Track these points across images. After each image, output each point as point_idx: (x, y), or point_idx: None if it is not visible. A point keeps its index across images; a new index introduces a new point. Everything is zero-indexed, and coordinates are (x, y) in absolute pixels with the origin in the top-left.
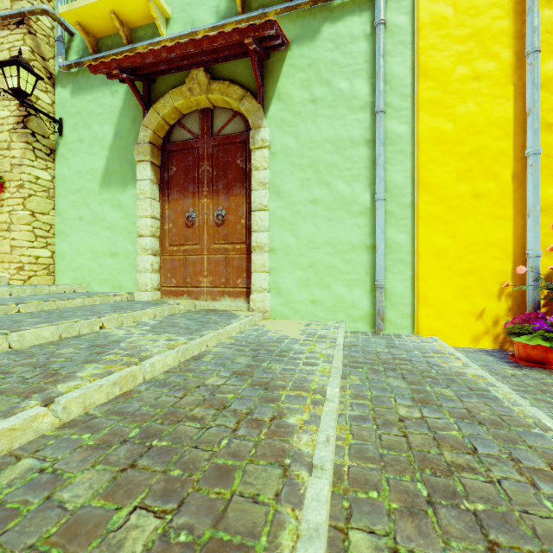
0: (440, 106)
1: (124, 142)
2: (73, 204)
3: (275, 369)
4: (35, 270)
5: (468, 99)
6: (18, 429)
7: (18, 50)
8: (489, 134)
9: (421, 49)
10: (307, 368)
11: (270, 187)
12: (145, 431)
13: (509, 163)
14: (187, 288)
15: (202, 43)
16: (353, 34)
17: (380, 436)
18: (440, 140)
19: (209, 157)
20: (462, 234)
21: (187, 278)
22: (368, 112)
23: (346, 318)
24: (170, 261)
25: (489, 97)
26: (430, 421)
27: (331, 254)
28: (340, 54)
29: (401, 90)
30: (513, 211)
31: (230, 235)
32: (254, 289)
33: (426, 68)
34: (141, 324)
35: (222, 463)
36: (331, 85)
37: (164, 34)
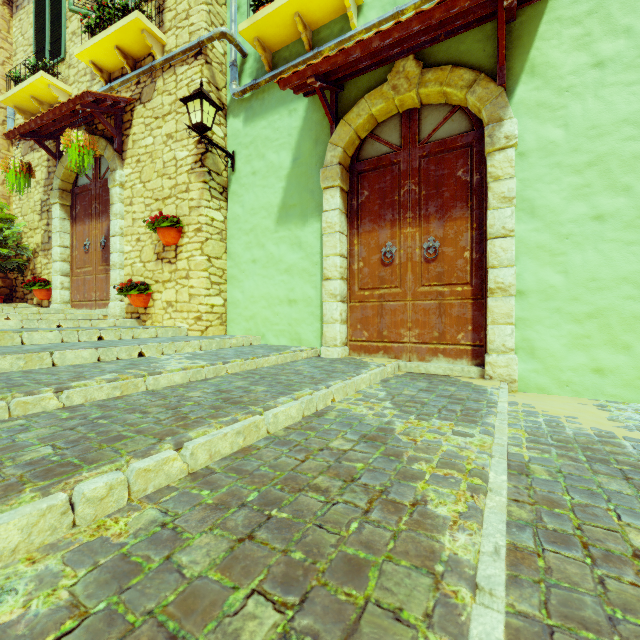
0: None
1: (304, 168)
2: (245, 245)
3: None
4: (211, 319)
5: None
6: None
7: (196, 84)
8: None
9: None
10: None
11: (517, 202)
12: None
13: None
14: (384, 343)
15: (433, 14)
16: None
17: None
18: None
19: (414, 173)
20: None
21: (384, 331)
22: None
23: None
24: (360, 309)
25: None
26: None
27: (633, 297)
28: None
29: None
30: None
31: (446, 274)
32: (492, 348)
33: None
34: (369, 396)
35: None
36: (633, 34)
37: (355, 26)
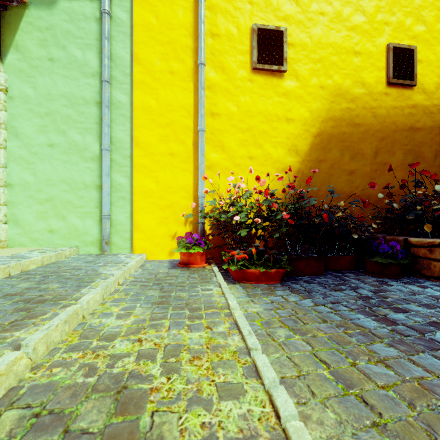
0: (148, 87)
1: None
2: None
3: None
4: None
5: (167, 86)
6: None
7: None
8: (179, 113)
9: (135, 41)
10: None
11: (8, 127)
12: None
13: (191, 135)
14: None
15: None
16: (86, 14)
17: None
18: (148, 111)
19: None
20: (163, 180)
21: None
22: (98, 80)
23: (80, 243)
24: None
25: (179, 87)
26: None
27: (67, 191)
28: (75, 26)
29: (123, 68)
30: (193, 166)
31: None
32: None
33: (139, 57)
34: None
35: None
36: (67, 50)
37: None
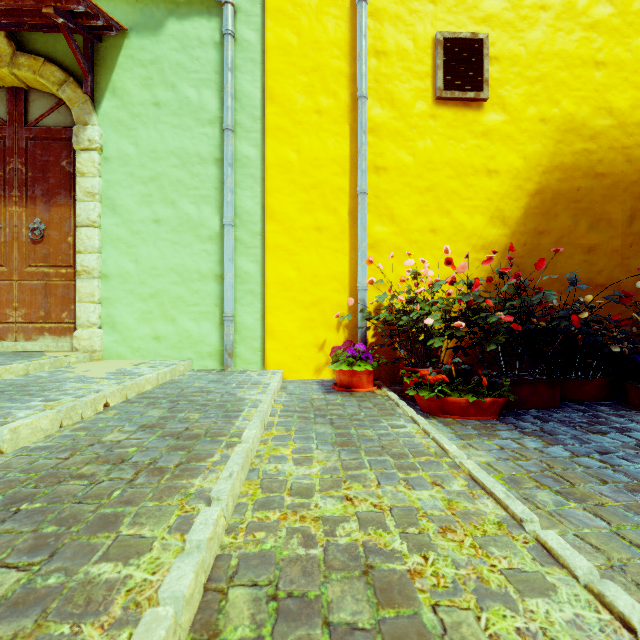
0: (286, 134)
1: None
2: None
3: None
4: None
5: (312, 132)
6: None
7: None
8: (330, 169)
9: (268, 71)
10: (35, 404)
11: (103, 199)
12: None
13: (346, 200)
14: None
15: None
16: (202, 38)
17: (35, 462)
18: (286, 169)
19: (21, 152)
20: (306, 266)
21: None
22: (218, 128)
23: (194, 355)
24: None
25: (330, 133)
26: (126, 442)
27: (177, 283)
28: (188, 56)
29: (251, 110)
30: (350, 246)
31: (52, 256)
32: (79, 323)
33: (273, 92)
34: None
35: None
36: (177, 90)
37: None
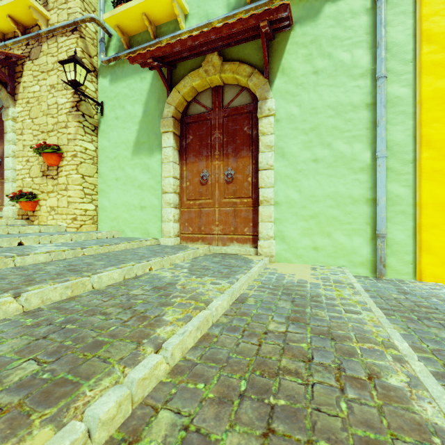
0: (444, 68)
1: (151, 117)
2: (111, 168)
3: (322, 316)
4: (85, 220)
5: None
6: (147, 377)
7: (73, 51)
8: None
9: (424, 16)
10: (353, 316)
11: (275, 149)
12: (253, 384)
13: None
14: (202, 235)
15: (222, 30)
16: (354, 9)
17: None
18: (444, 99)
19: (220, 126)
20: None
21: (202, 227)
22: (368, 79)
23: (347, 263)
24: (187, 213)
25: None
26: None
27: (332, 206)
28: (341, 28)
29: (402, 56)
30: None
31: (238, 191)
32: (261, 236)
33: (429, 34)
34: (177, 266)
35: (363, 436)
36: (332, 58)
37: (183, 27)
